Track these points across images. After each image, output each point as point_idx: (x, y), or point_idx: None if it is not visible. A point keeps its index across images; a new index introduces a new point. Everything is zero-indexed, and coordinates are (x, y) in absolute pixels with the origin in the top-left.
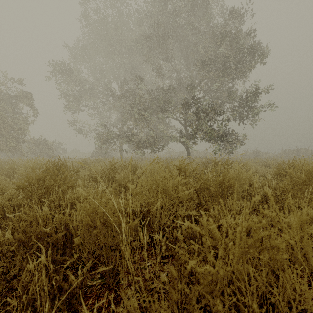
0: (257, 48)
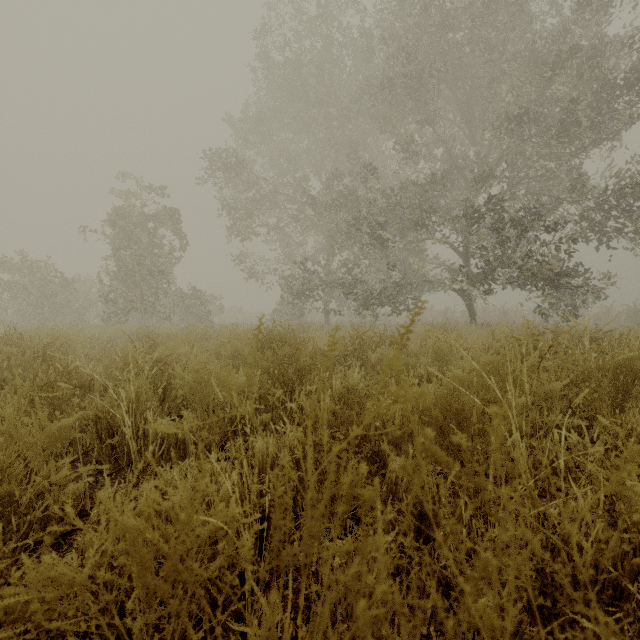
0: None
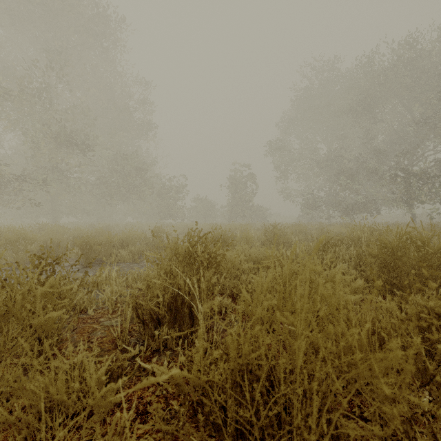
0: None
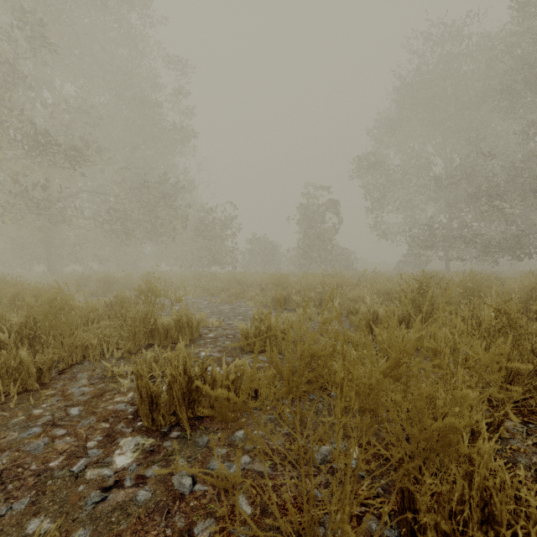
0: None
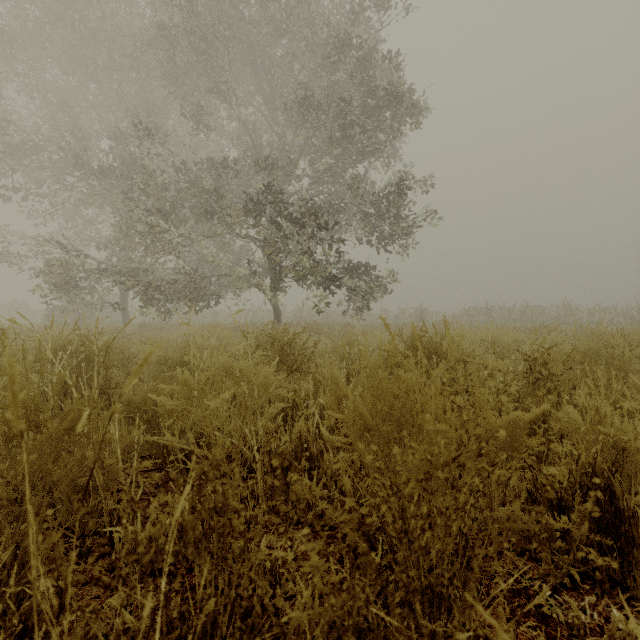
0: (405, 93)
